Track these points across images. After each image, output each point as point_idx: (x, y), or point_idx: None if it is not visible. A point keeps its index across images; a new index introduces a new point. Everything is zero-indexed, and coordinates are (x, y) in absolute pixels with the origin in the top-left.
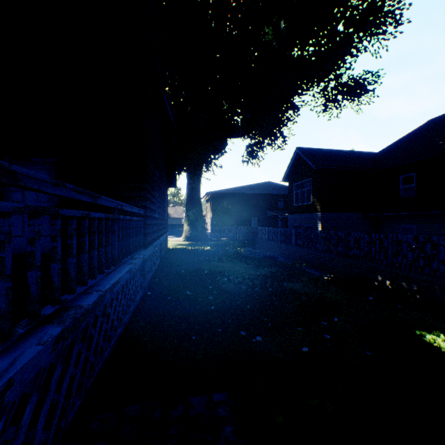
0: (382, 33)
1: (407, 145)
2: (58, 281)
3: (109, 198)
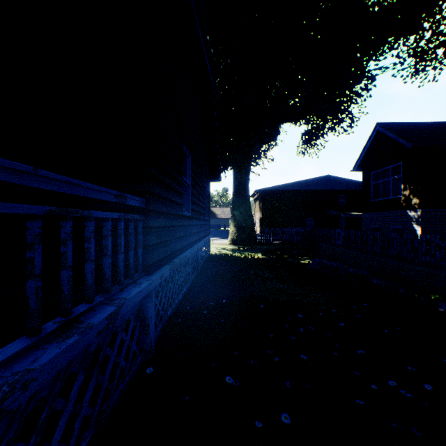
0: None
1: None
2: None
3: None
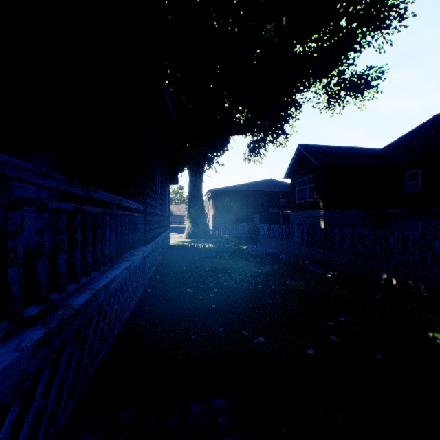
0: (386, 27)
1: (412, 141)
2: (45, 279)
3: (105, 192)
